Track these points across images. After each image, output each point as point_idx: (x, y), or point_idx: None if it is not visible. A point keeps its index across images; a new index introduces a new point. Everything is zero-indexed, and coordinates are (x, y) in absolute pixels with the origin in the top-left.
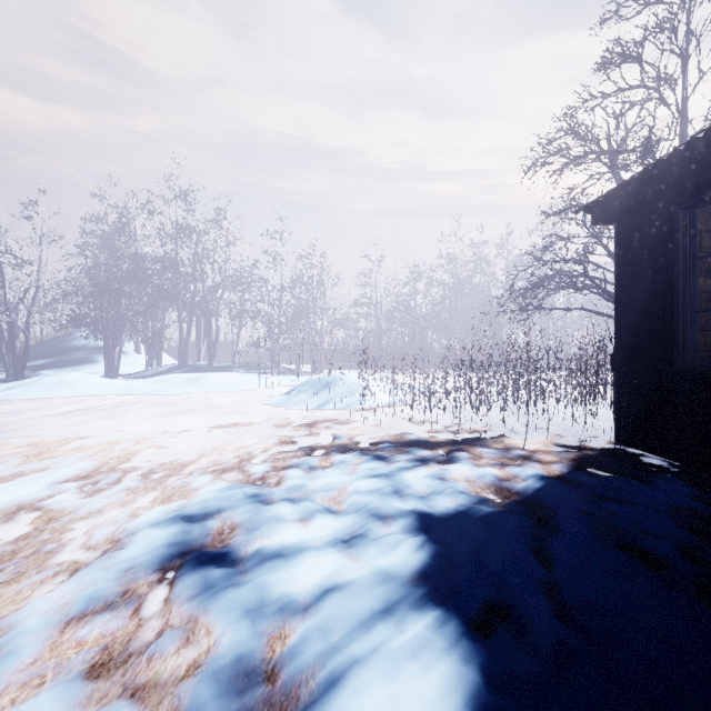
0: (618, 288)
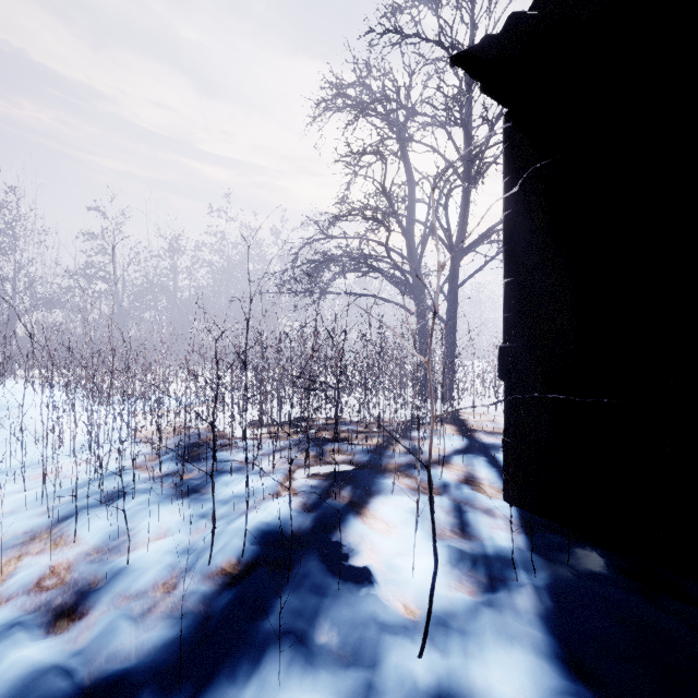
0: (519, 222)
